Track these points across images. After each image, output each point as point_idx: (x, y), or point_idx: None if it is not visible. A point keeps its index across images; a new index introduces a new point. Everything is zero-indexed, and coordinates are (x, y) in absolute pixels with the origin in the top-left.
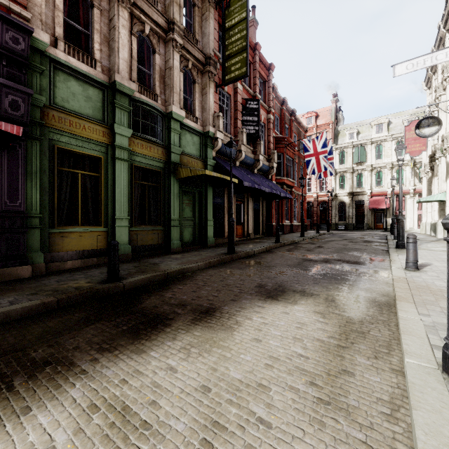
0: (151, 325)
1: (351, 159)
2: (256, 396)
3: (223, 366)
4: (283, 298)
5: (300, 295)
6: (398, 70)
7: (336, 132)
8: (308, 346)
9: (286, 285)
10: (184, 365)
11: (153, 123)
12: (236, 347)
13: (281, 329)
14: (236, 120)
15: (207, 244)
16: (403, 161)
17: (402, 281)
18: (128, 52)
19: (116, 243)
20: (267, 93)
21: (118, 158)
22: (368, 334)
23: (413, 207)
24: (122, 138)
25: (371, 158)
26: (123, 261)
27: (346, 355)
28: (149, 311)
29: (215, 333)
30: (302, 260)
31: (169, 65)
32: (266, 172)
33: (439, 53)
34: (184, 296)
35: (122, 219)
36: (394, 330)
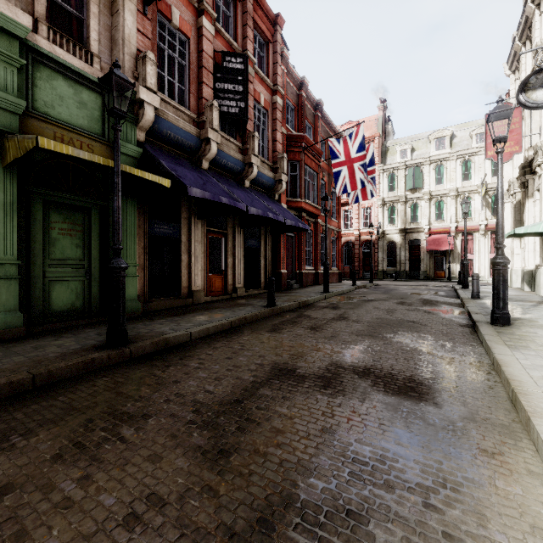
0: None
1: (403, 184)
2: None
3: None
4: None
5: None
6: None
7: (384, 148)
8: None
9: None
10: None
11: None
12: None
13: None
14: (200, 85)
15: None
16: (505, 139)
17: None
18: None
19: None
20: (272, 62)
21: None
22: None
23: (484, 248)
24: None
25: (429, 182)
26: None
27: None
28: None
29: None
30: (267, 374)
31: None
32: (271, 189)
33: None
34: None
35: None
36: None
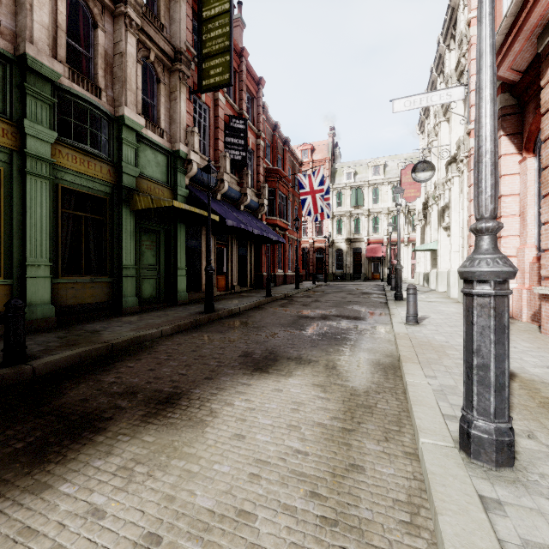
0: (72, 433)
1: (348, 202)
2: (234, 535)
3: (185, 490)
4: (274, 369)
5: (296, 364)
6: (397, 106)
7: (333, 170)
8: (307, 436)
9: (279, 352)
10: (120, 500)
11: (96, 129)
12: (208, 453)
13: (272, 415)
14: (216, 140)
15: (177, 300)
16: (401, 205)
17: (404, 338)
18: (50, 15)
19: (20, 304)
20: (256, 113)
21: (32, 173)
22: (376, 409)
23: (407, 256)
24: (39, 143)
25: (368, 202)
26: (41, 329)
27: (353, 441)
28: (72, 409)
29: (178, 434)
30: (298, 318)
31: (120, 50)
32: (256, 210)
33: (434, 94)
34: (134, 378)
35: (39, 267)
36: (402, 398)
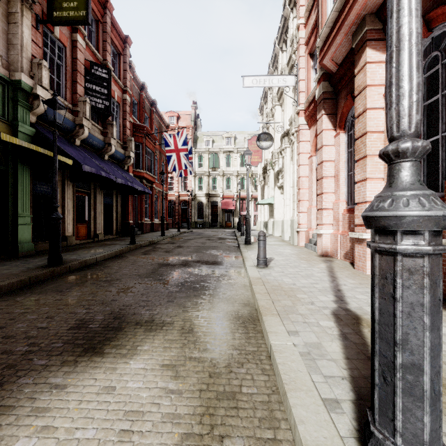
0: None
1: (207, 164)
2: None
3: None
4: (113, 346)
5: (145, 331)
6: (247, 82)
7: (195, 136)
8: None
9: (127, 314)
10: None
11: None
12: None
13: None
14: (74, 83)
15: (17, 252)
16: (249, 165)
17: (259, 283)
18: None
19: None
20: (123, 69)
21: None
22: (241, 397)
23: (251, 209)
24: None
25: (223, 165)
26: None
27: None
28: None
29: None
30: (158, 266)
31: None
32: (122, 162)
33: (274, 78)
34: None
35: None
36: (268, 368)
